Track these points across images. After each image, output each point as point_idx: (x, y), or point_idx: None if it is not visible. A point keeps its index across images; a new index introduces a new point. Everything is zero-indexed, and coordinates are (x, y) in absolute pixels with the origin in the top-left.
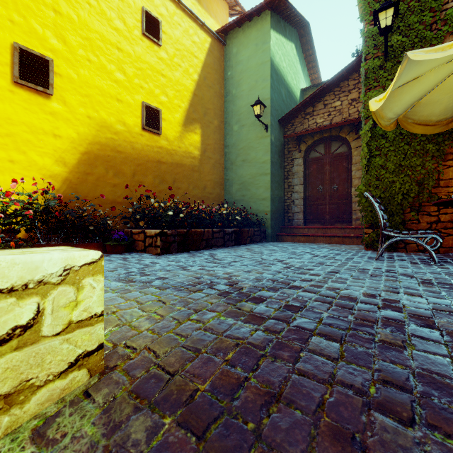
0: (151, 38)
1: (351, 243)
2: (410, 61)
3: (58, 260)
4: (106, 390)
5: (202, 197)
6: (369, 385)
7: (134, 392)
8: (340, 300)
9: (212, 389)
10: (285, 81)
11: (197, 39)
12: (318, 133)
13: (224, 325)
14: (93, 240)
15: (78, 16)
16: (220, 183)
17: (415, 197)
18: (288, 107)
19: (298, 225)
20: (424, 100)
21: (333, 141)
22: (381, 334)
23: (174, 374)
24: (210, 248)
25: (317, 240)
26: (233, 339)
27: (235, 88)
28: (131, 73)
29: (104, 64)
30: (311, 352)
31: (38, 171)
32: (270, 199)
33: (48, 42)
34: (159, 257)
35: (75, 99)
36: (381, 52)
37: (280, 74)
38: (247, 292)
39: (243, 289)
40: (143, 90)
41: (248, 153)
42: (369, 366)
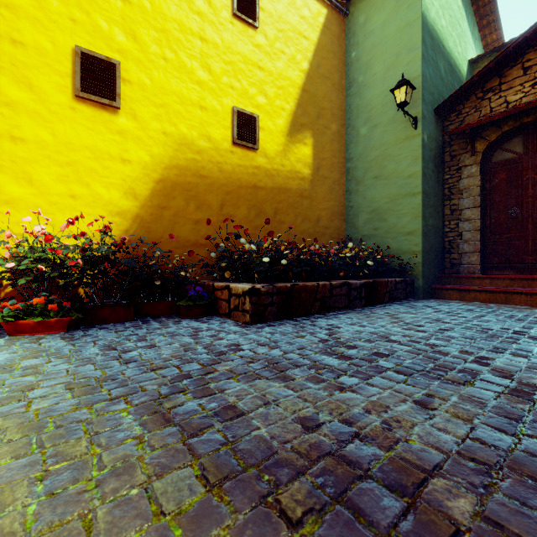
0: (244, 19)
1: None
2: None
3: None
4: None
5: (315, 233)
6: None
7: None
8: None
9: None
10: (445, 49)
11: (307, 12)
12: (510, 119)
13: None
14: (167, 296)
15: (152, 3)
16: (340, 213)
17: None
18: (449, 88)
19: (470, 273)
20: None
21: None
22: None
23: None
24: (327, 311)
25: (512, 299)
26: None
27: (362, 73)
28: (218, 69)
29: (183, 62)
30: None
31: (104, 207)
32: (422, 232)
33: (115, 41)
34: (247, 330)
35: (147, 111)
36: None
37: (437, 38)
38: None
39: None
40: (234, 92)
41: (383, 166)
42: None
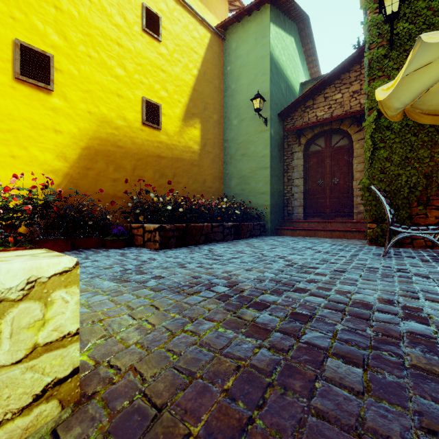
0: (151, 34)
1: (353, 238)
2: (423, 44)
3: (19, 270)
4: (78, 429)
5: (202, 191)
6: (411, 437)
7: (111, 434)
8: (354, 307)
9: (207, 435)
10: (285, 75)
11: (196, 34)
12: (318, 126)
13: (222, 339)
14: (93, 234)
15: (79, 13)
16: (219, 177)
17: (422, 191)
18: (287, 101)
19: (298, 219)
20: (434, 88)
21: (334, 134)
22: (411, 356)
23: (162, 409)
24: (209, 242)
25: (317, 234)
26: (234, 359)
27: (234, 82)
28: (131, 68)
29: (104, 60)
30: (328, 381)
31: (39, 166)
32: (270, 193)
33: (49, 39)
34: (158, 252)
35: (76, 95)
36: (385, 40)
37: (280, 68)
38: (248, 296)
39: (243, 292)
40: (143, 86)
41: (247, 148)
42: (406, 405)
